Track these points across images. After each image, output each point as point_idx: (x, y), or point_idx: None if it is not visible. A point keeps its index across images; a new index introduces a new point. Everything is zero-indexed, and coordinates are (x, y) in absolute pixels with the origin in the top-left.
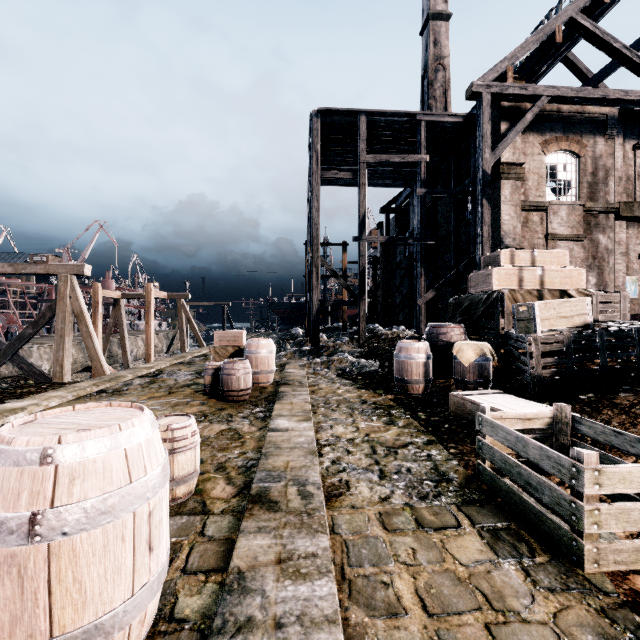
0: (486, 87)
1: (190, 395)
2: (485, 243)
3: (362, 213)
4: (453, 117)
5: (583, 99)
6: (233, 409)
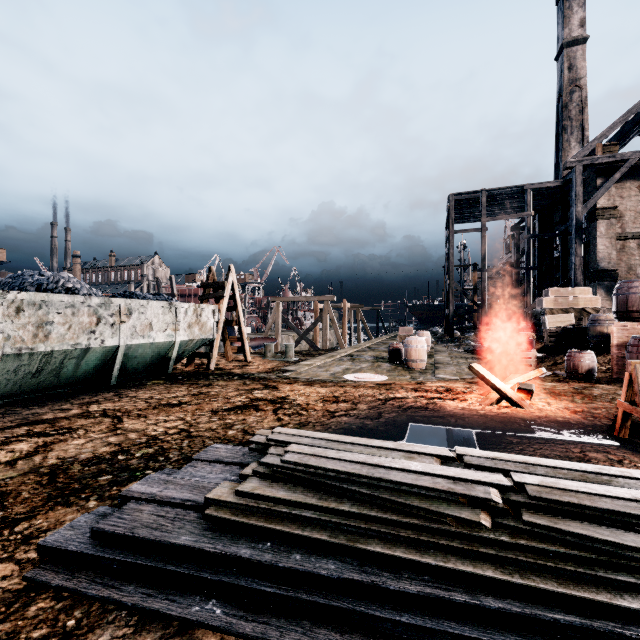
0: (578, 162)
1: None
2: (577, 269)
3: (483, 254)
4: (553, 183)
5: None
6: None
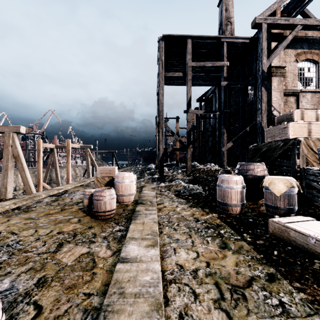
0: (264, 20)
1: (74, 212)
2: (263, 113)
3: (189, 96)
4: (243, 39)
5: None
6: (99, 227)
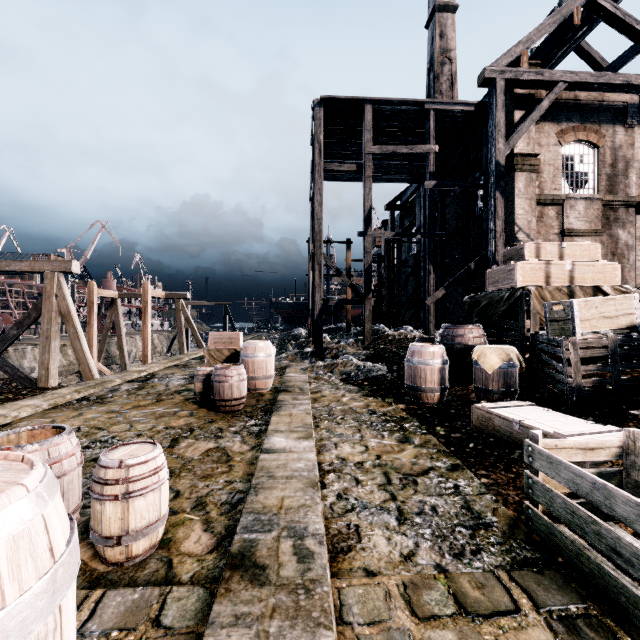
0: (499, 73)
1: (179, 404)
2: (498, 238)
3: (367, 207)
4: (464, 105)
5: (603, 85)
6: (224, 421)
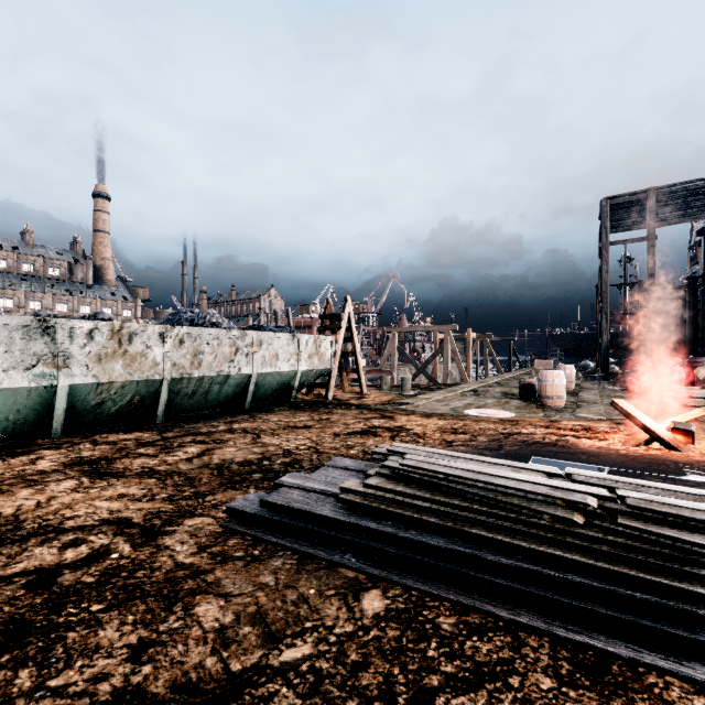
0: None
1: None
2: None
3: (650, 269)
4: None
5: None
6: None
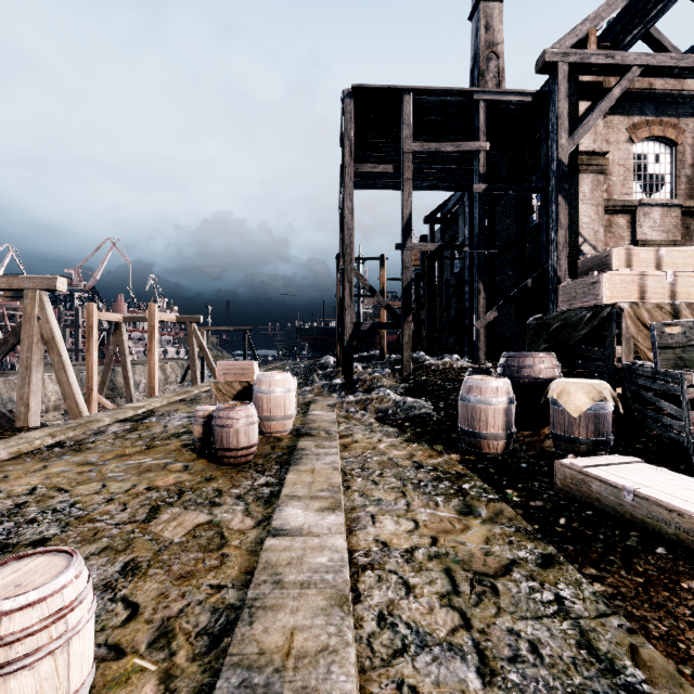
0: (562, 55)
1: (174, 452)
2: (561, 251)
3: (406, 215)
4: (519, 95)
5: (685, 70)
6: (226, 479)
